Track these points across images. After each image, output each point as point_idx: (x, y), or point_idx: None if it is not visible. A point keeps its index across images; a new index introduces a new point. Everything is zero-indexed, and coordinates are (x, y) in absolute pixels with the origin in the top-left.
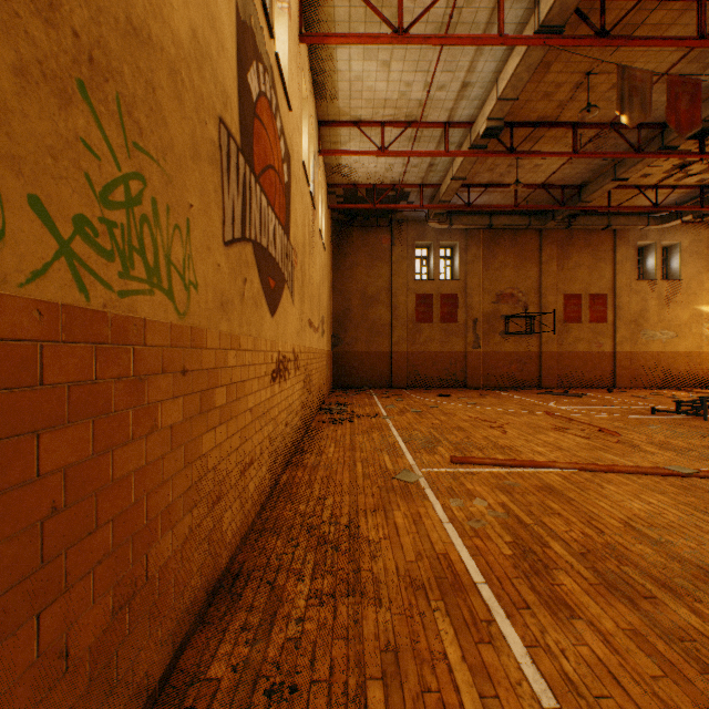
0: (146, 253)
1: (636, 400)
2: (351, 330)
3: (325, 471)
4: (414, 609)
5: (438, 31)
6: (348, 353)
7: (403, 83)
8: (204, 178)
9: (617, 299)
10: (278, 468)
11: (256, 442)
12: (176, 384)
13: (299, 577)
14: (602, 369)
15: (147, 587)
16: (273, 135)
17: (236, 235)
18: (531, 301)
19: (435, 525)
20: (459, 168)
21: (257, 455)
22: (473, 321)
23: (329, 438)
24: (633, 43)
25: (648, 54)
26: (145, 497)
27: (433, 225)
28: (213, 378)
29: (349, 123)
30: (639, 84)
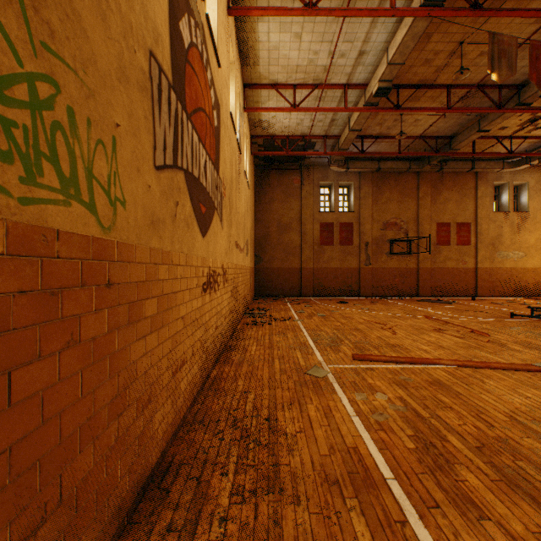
0: (60, 161)
1: (495, 306)
2: (270, 251)
3: (248, 367)
4: (331, 508)
5: (340, 7)
6: (267, 269)
7: (312, 52)
8: (133, 102)
9: (478, 227)
10: (209, 365)
11: (188, 345)
12: (99, 297)
13: (223, 472)
14: (466, 282)
15: (61, 508)
16: (203, 83)
17: (168, 162)
18: (410, 228)
19: (344, 418)
20: (355, 122)
21: (189, 357)
22: (365, 244)
23: (252, 337)
24: (501, 14)
25: (511, 26)
26: (58, 416)
27: (334, 168)
28: (143, 290)
29: (268, 85)
30: (507, 48)
